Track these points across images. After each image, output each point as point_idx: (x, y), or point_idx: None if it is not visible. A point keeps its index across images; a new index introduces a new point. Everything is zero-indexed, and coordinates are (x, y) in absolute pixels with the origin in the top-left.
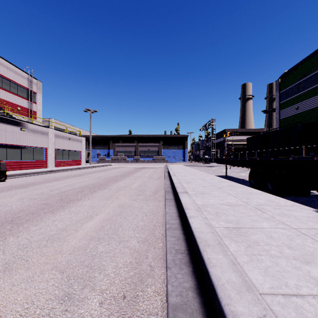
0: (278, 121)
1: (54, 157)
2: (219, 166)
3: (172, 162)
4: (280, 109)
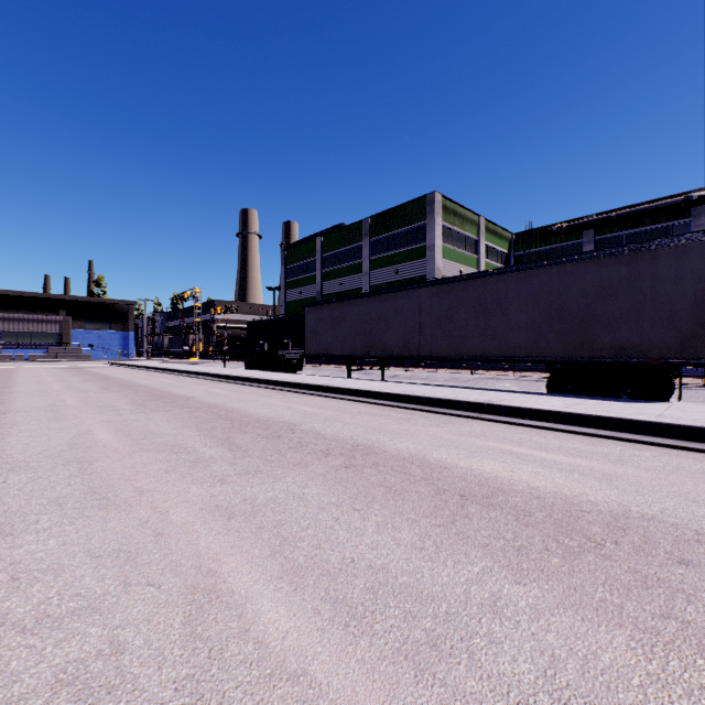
0: (284, 304)
1: None
2: (209, 362)
3: (102, 358)
4: (286, 288)
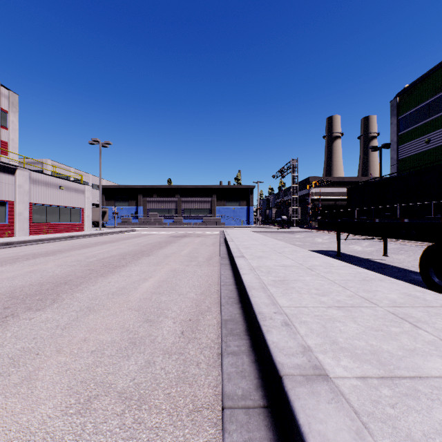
0: (395, 163)
1: (28, 217)
2: (305, 232)
3: (231, 225)
4: (398, 143)
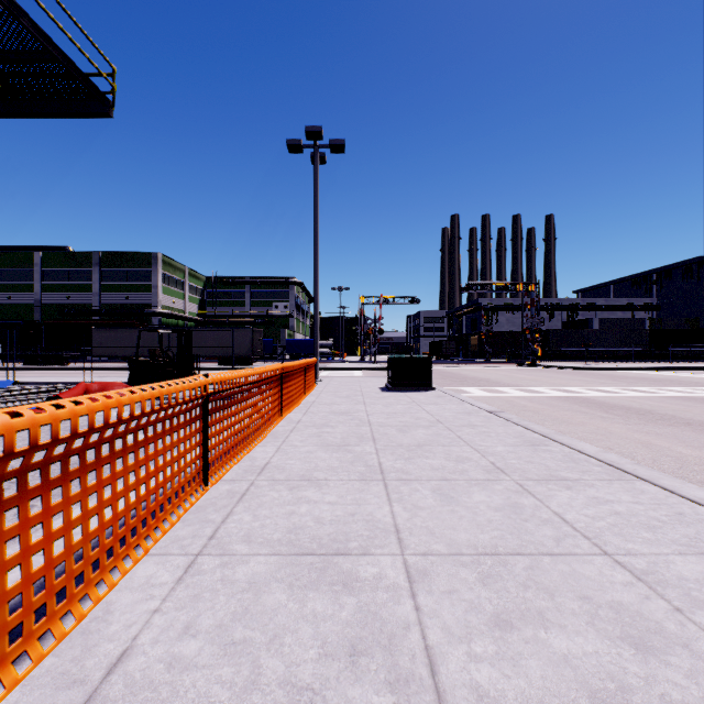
0: None
1: None
2: None
3: None
4: None
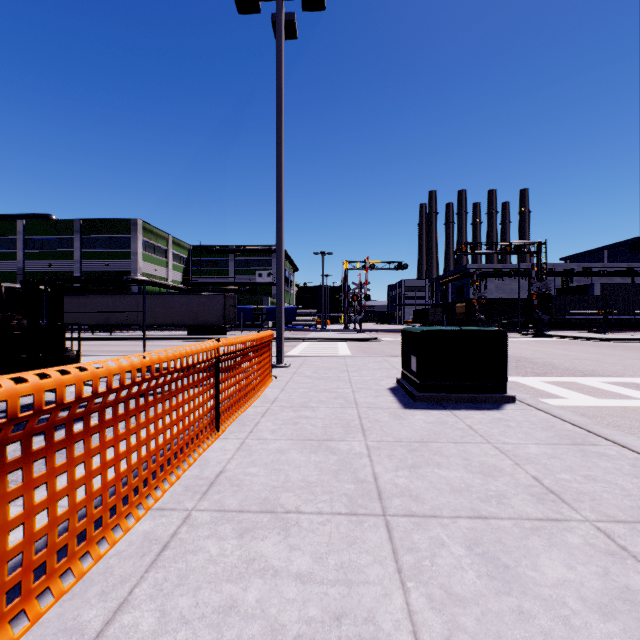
0: None
1: None
2: None
3: None
4: None
